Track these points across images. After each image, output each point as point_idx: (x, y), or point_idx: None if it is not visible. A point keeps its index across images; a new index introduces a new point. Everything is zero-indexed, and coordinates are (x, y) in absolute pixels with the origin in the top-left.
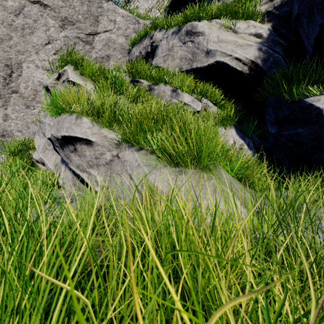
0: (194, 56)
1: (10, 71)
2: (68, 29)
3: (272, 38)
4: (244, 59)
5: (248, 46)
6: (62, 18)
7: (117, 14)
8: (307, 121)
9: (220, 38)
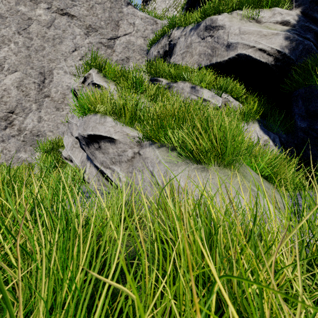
0: (213, 51)
1: (43, 78)
2: (91, 35)
3: (302, 24)
4: (269, 50)
5: (273, 35)
6: (87, 26)
7: (136, 17)
8: None
9: (242, 30)
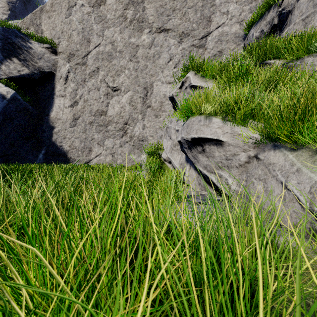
0: None
1: (146, 92)
2: (184, 41)
3: None
4: None
5: None
6: (180, 34)
7: (230, 3)
8: None
9: None
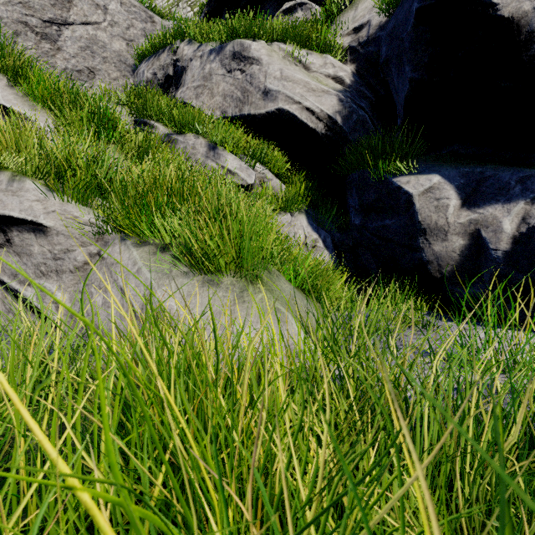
0: (245, 96)
1: None
2: None
3: (357, 87)
4: (319, 112)
5: (324, 93)
6: None
7: None
8: (396, 210)
9: (284, 74)
